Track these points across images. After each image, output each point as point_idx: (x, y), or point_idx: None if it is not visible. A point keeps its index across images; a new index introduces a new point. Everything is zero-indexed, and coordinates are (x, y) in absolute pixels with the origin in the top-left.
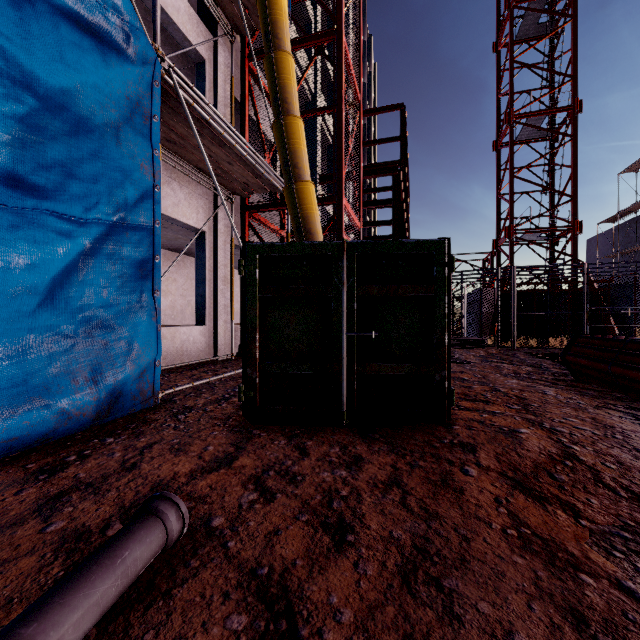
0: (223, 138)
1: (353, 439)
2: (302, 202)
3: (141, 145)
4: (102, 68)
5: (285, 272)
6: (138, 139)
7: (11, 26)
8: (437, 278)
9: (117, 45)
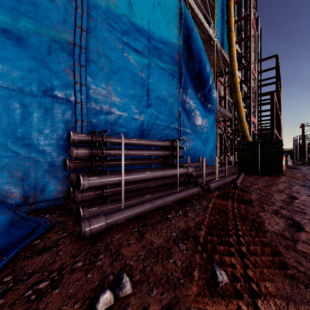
0: (220, 111)
1: (261, 175)
2: (244, 127)
3: (214, 123)
4: (213, 115)
5: (246, 146)
6: (214, 122)
7: (209, 117)
8: (279, 147)
9: (213, 109)
